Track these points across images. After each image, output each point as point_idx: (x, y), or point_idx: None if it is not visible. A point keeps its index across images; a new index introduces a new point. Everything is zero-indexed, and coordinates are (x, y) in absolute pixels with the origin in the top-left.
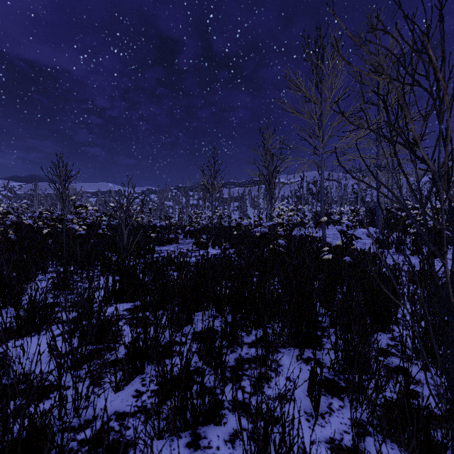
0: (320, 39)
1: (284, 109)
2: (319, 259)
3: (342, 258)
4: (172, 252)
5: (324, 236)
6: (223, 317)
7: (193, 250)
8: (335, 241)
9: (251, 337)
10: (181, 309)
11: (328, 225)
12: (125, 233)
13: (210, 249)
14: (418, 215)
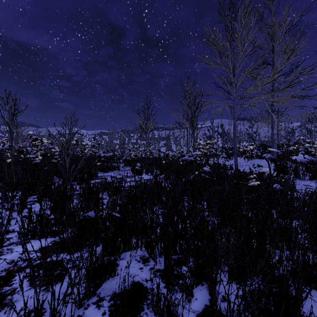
0: (233, 5)
1: (203, 62)
2: (247, 186)
3: (270, 185)
4: (109, 178)
5: (236, 164)
6: (154, 261)
7: (130, 176)
8: (242, 168)
9: (193, 304)
10: (105, 250)
11: (233, 157)
12: (67, 161)
13: (144, 175)
14: (310, 147)
